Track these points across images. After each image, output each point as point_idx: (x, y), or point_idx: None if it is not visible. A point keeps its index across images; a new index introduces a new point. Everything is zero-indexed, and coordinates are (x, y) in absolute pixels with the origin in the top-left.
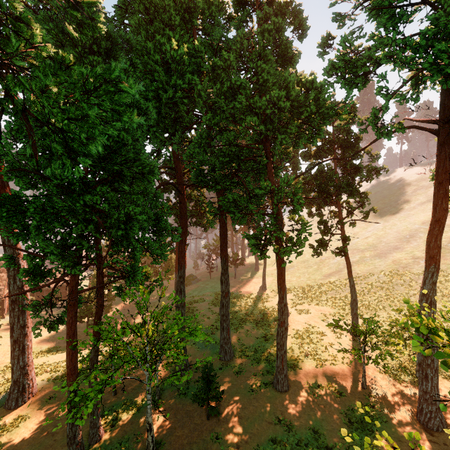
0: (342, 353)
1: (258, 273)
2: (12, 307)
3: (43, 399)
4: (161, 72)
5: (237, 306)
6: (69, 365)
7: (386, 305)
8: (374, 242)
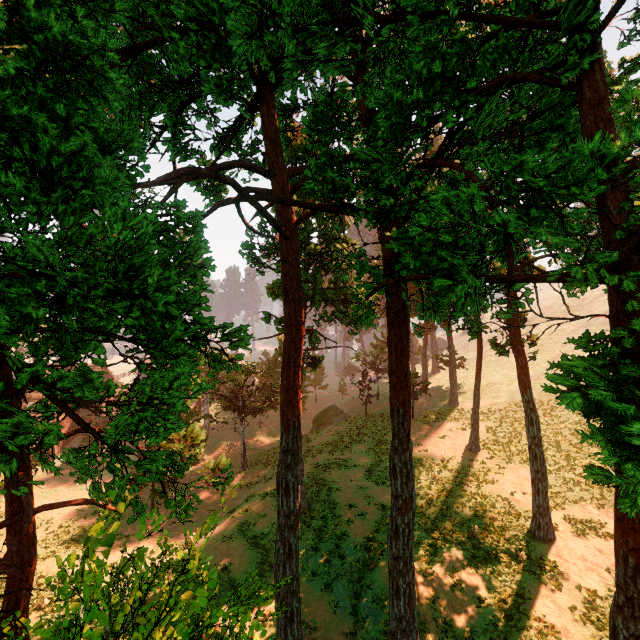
0: None
1: (456, 410)
2: None
3: None
4: None
5: (421, 489)
6: None
7: None
8: None
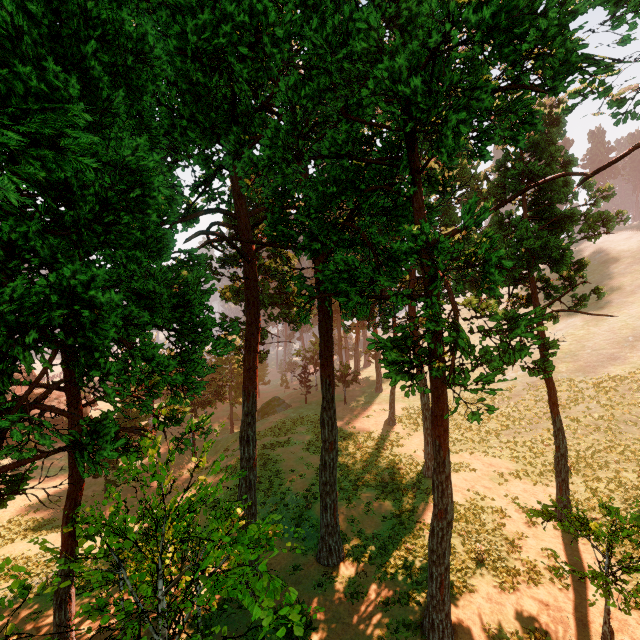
0: (545, 557)
1: (381, 395)
2: None
3: None
4: None
5: (348, 455)
6: None
7: (610, 459)
8: (571, 347)
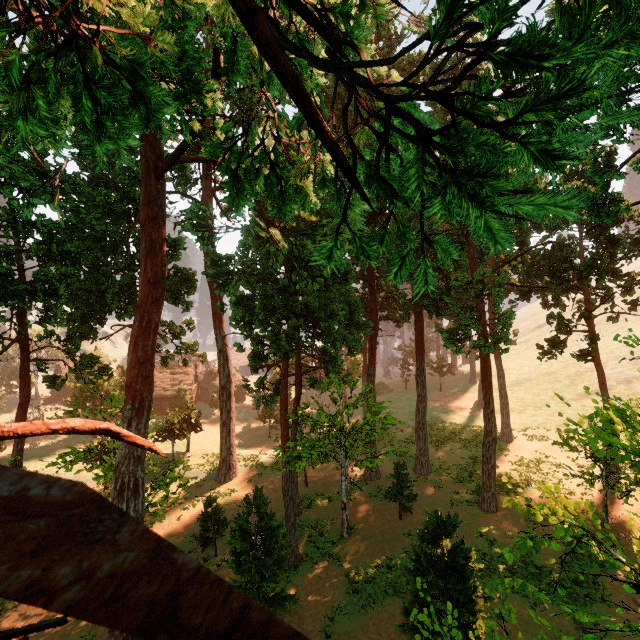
0: (583, 489)
1: (474, 386)
2: (221, 392)
3: (245, 480)
4: None
5: (440, 423)
6: (283, 433)
7: None
8: None
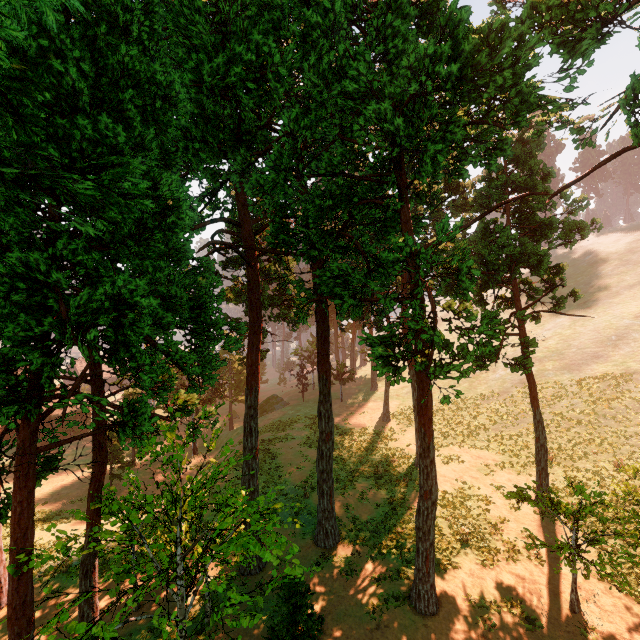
0: (524, 537)
1: (376, 393)
2: None
3: None
4: (203, 27)
5: (344, 449)
6: (11, 601)
7: (589, 451)
8: (558, 346)
